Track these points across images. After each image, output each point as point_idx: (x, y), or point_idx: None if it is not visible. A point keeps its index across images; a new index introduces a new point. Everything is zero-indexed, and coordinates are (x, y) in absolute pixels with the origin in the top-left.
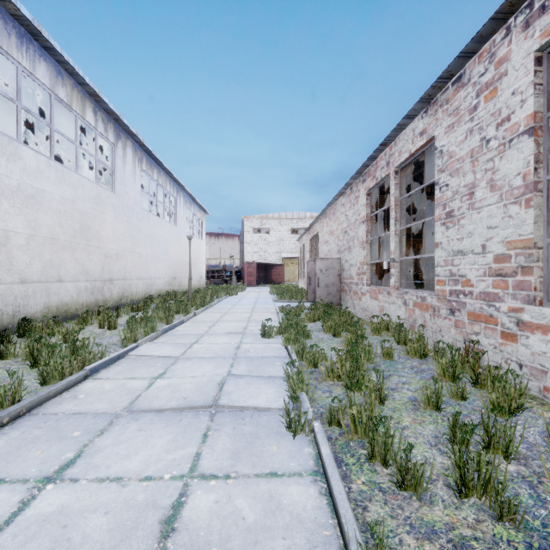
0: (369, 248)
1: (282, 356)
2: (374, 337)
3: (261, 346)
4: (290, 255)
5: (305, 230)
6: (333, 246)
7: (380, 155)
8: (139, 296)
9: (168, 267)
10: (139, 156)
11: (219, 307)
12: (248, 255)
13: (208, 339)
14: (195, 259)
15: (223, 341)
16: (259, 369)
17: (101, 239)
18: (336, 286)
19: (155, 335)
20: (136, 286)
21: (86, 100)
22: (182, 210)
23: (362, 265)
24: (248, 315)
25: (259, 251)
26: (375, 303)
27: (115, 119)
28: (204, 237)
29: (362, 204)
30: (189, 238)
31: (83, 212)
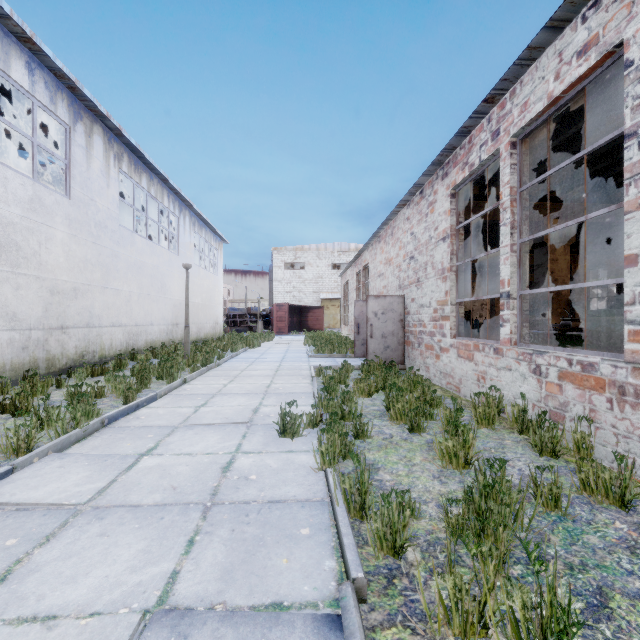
0: (453, 279)
1: (315, 498)
2: (481, 432)
3: (275, 463)
4: (330, 296)
5: (350, 262)
6: (390, 279)
7: (478, 124)
8: (116, 350)
9: (166, 310)
10: (116, 152)
11: (229, 366)
12: (279, 296)
13: (178, 442)
14: (208, 300)
15: (205, 447)
16: (255, 565)
17: (44, 265)
18: (397, 336)
19: (80, 433)
20: (110, 336)
21: (11, 45)
22: (188, 235)
23: (441, 305)
24: (267, 382)
25: (292, 291)
26: (469, 366)
27: (70, 88)
28: (220, 272)
29: (441, 211)
30: (185, 267)
31: (5, 222)
